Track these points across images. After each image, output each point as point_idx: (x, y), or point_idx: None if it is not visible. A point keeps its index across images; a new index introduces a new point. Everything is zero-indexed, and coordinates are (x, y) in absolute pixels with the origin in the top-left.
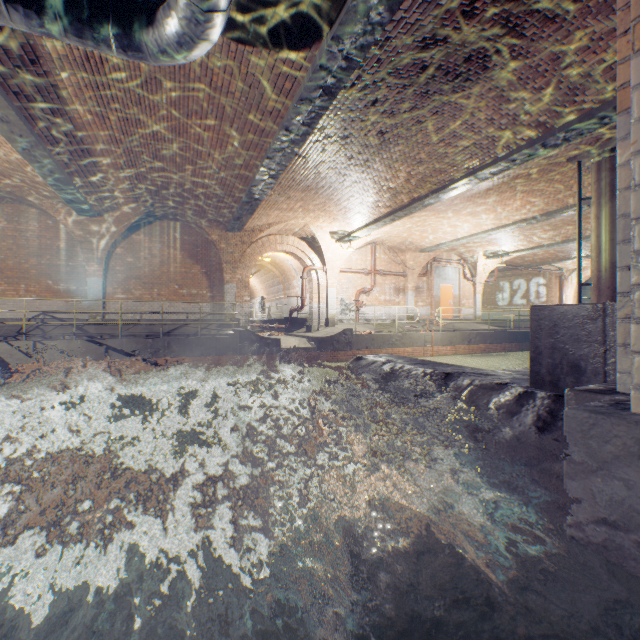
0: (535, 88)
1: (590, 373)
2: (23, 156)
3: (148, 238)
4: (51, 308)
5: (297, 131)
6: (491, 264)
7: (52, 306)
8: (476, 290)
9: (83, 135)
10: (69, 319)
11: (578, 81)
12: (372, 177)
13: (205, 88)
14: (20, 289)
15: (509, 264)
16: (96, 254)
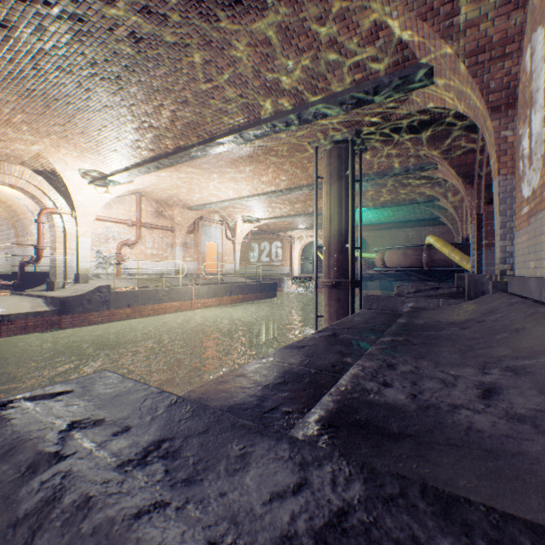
0: (299, 48)
1: None
2: None
3: None
4: None
5: None
6: (247, 228)
7: None
8: (236, 248)
9: None
10: None
11: (332, 56)
12: (129, 105)
13: None
14: None
15: (259, 229)
16: None
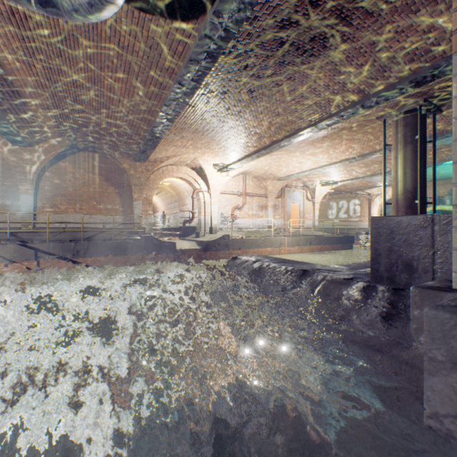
0: (358, 64)
1: (421, 271)
2: None
3: (72, 165)
4: None
5: (188, 85)
6: (325, 190)
7: None
8: (315, 208)
9: (12, 79)
10: (4, 228)
11: (387, 61)
12: (244, 124)
13: (114, 46)
14: None
15: (336, 190)
16: (28, 176)
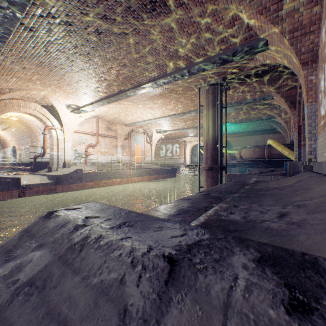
0: (189, 33)
1: None
2: None
3: None
4: None
5: None
6: (159, 136)
7: None
8: (152, 148)
9: None
10: None
11: (207, 36)
12: (94, 68)
13: None
14: None
15: (166, 137)
16: None
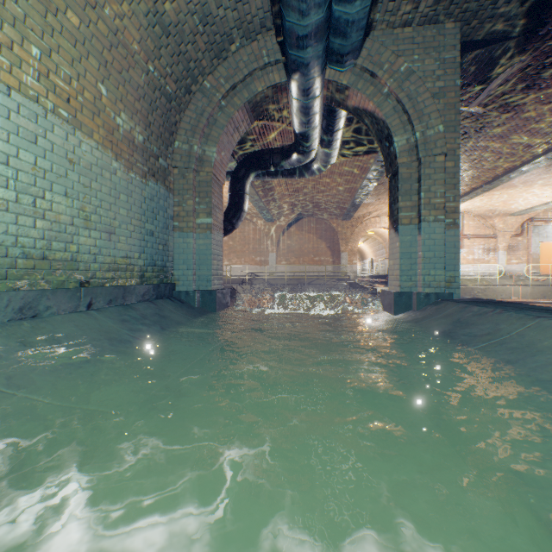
0: (524, 131)
1: None
2: (253, 206)
3: (297, 229)
4: (253, 270)
5: (373, 179)
6: None
7: (254, 269)
8: None
9: (276, 194)
10: (261, 275)
11: None
12: None
13: (328, 171)
14: (242, 261)
15: None
16: (273, 241)
